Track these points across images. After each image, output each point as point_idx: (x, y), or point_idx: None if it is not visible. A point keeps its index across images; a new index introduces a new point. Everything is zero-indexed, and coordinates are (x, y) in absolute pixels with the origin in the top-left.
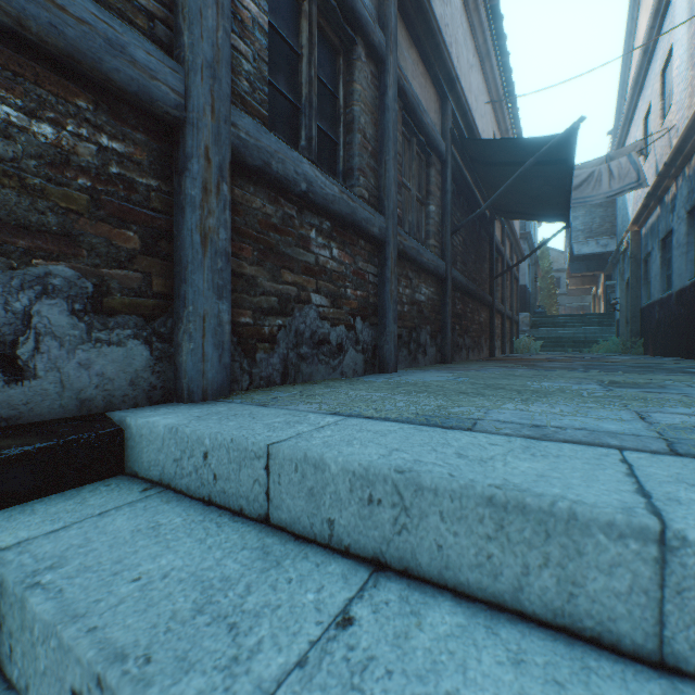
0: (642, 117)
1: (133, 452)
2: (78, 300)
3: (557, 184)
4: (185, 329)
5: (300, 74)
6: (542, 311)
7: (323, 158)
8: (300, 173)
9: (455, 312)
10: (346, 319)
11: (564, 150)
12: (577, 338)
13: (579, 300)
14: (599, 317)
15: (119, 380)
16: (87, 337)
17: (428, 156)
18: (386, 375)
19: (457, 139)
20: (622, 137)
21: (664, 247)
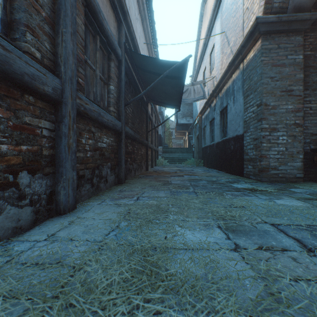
0: (203, 71)
1: None
2: None
3: (177, 89)
4: None
5: None
6: (167, 145)
7: None
8: None
9: (128, 151)
10: None
11: (181, 71)
12: (179, 157)
13: (179, 141)
14: (187, 149)
15: None
16: None
17: (109, 54)
18: (58, 221)
19: (128, 51)
20: (195, 78)
21: (211, 124)
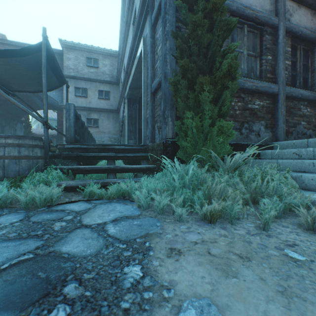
0: None
1: (274, 147)
2: (264, 126)
3: None
4: (277, 130)
5: (296, 66)
6: None
7: (302, 84)
8: (298, 93)
9: None
10: (312, 128)
11: None
12: None
13: None
14: None
15: (268, 138)
16: (265, 131)
17: None
18: None
19: None
20: None
21: None
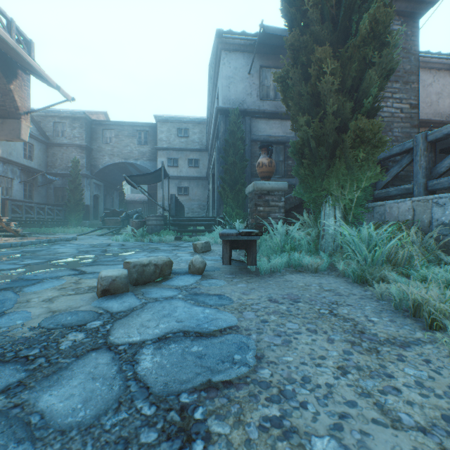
0: None
1: None
2: None
3: None
4: None
5: None
6: None
7: None
8: None
9: None
10: None
11: None
12: None
13: None
14: None
15: None
16: None
17: None
18: None
19: None
20: None
21: None
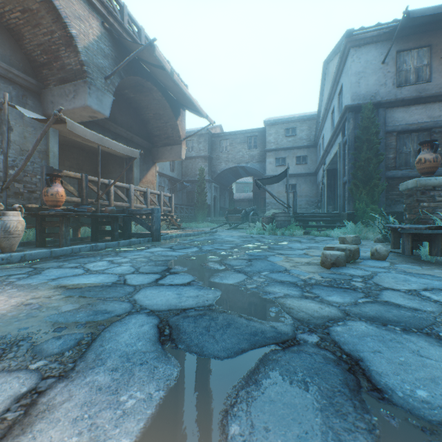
0: None
1: None
2: None
3: None
4: None
5: None
6: None
7: None
8: None
9: None
10: None
11: None
12: None
13: None
14: None
15: None
16: None
17: None
18: None
19: None
20: None
21: None
